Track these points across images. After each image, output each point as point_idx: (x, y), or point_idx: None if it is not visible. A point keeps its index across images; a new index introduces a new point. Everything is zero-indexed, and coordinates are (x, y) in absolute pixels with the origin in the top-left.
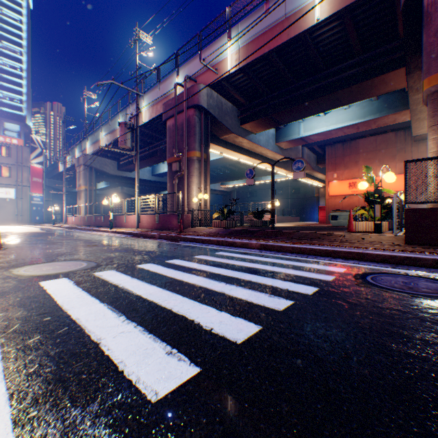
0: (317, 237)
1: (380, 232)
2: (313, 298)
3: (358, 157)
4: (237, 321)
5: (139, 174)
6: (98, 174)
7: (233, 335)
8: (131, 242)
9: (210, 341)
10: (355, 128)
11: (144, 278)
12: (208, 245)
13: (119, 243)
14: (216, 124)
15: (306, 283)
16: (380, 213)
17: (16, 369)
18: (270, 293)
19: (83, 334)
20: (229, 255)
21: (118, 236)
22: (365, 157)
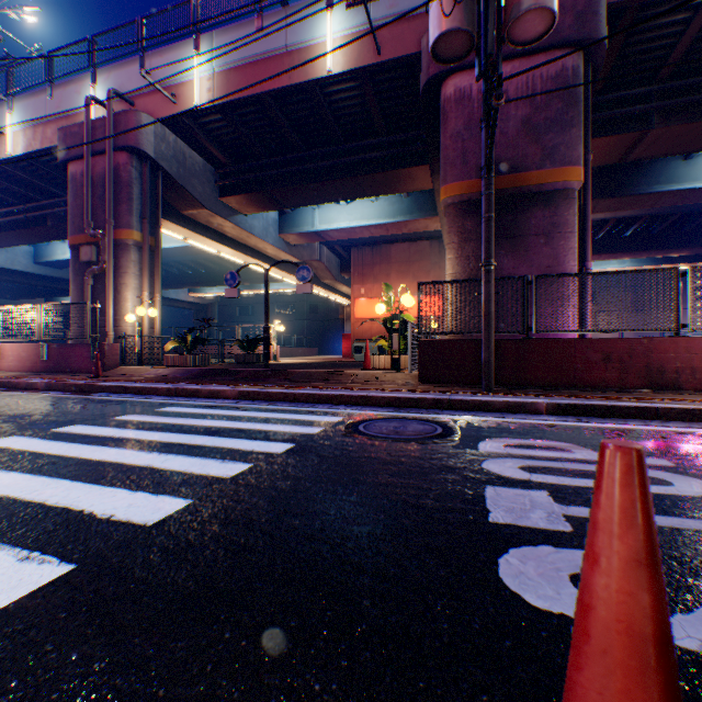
0: (324, 378)
1: (398, 369)
2: (281, 457)
3: (390, 269)
4: (159, 500)
5: (2, 257)
6: None
7: (146, 517)
8: None
9: (104, 530)
10: (385, 229)
11: None
12: (150, 397)
13: None
14: (175, 189)
15: (283, 440)
16: (398, 345)
17: None
18: (226, 458)
19: None
20: (184, 411)
21: None
22: (398, 269)
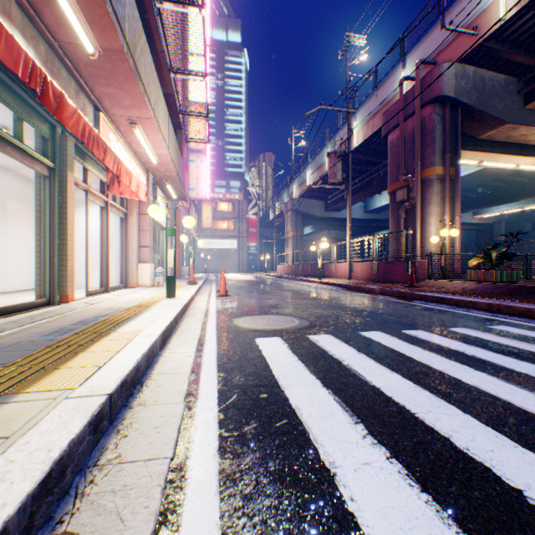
0: None
1: None
2: None
3: None
4: None
5: None
6: (304, 218)
7: None
8: (343, 297)
9: None
10: None
11: (375, 356)
12: (467, 310)
13: (329, 297)
14: (471, 118)
15: None
16: None
17: (230, 477)
18: None
19: (306, 441)
20: (526, 335)
21: (327, 288)
22: None
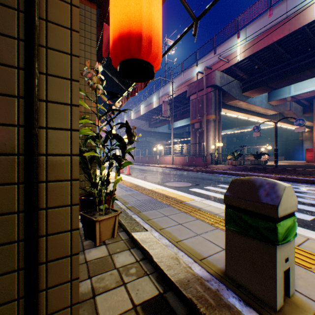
0: None
1: None
2: None
3: None
4: (312, 208)
5: (161, 129)
6: (138, 130)
7: None
8: (184, 173)
9: (307, 211)
10: None
11: None
12: (236, 176)
13: (179, 173)
14: (224, 95)
15: None
16: None
17: None
18: None
19: None
20: None
21: (168, 169)
22: None
